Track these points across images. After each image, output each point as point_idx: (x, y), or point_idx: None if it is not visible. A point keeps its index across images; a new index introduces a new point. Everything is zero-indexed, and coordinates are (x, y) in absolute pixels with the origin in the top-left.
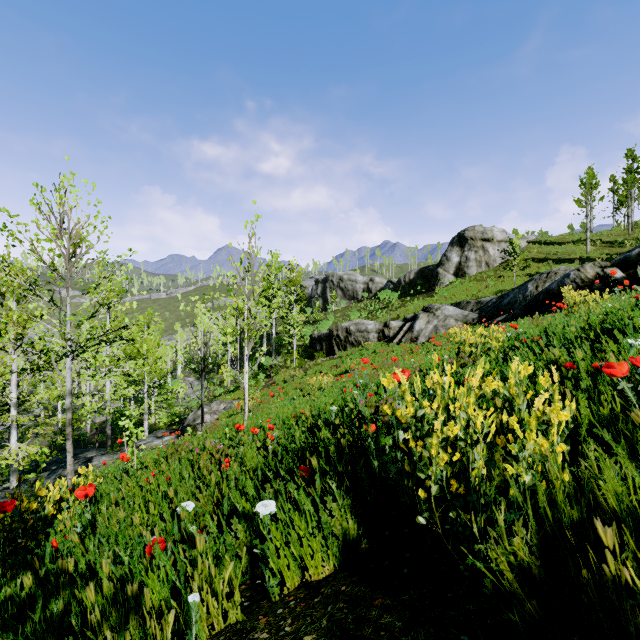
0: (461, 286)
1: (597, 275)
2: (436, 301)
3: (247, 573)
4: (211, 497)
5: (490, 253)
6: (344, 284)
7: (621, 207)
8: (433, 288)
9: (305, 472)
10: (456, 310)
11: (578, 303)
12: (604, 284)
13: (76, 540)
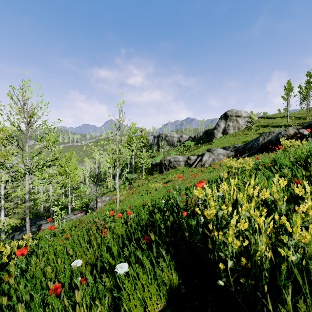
0: (225, 139)
1: (295, 133)
2: (213, 146)
3: (112, 304)
4: (94, 253)
5: (240, 123)
6: (168, 138)
7: (304, 100)
8: (211, 140)
9: (147, 240)
10: (223, 151)
11: (289, 146)
12: (299, 137)
13: (13, 282)
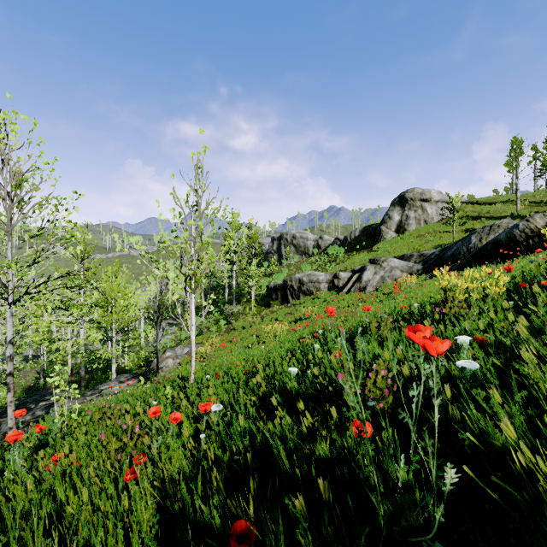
0: (402, 241)
1: None
2: (380, 255)
3: None
4: None
5: (428, 212)
6: (297, 241)
7: (544, 171)
8: (376, 244)
9: (243, 546)
10: (401, 262)
11: None
12: None
13: None
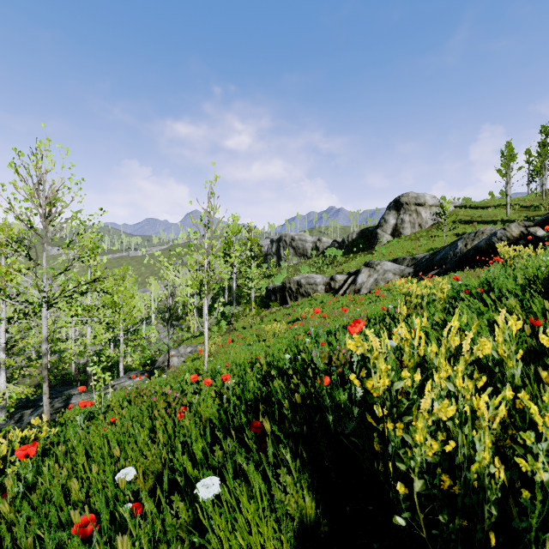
0: (397, 245)
1: (521, 233)
2: (376, 258)
3: None
4: (160, 453)
5: (422, 216)
6: (295, 243)
7: (536, 176)
8: (373, 246)
9: (257, 429)
10: (394, 265)
11: (512, 257)
12: (528, 241)
13: (6, 509)
